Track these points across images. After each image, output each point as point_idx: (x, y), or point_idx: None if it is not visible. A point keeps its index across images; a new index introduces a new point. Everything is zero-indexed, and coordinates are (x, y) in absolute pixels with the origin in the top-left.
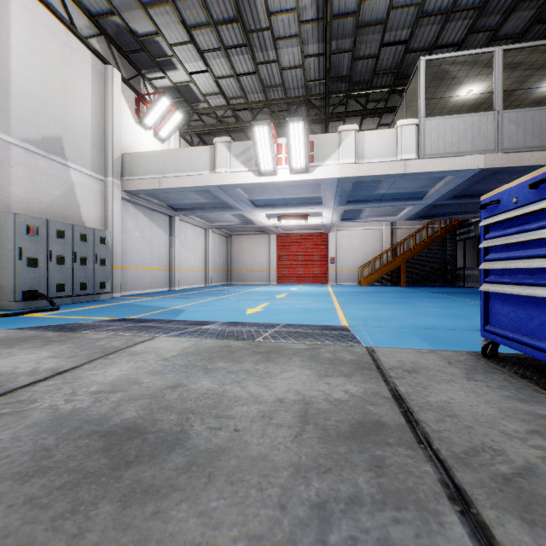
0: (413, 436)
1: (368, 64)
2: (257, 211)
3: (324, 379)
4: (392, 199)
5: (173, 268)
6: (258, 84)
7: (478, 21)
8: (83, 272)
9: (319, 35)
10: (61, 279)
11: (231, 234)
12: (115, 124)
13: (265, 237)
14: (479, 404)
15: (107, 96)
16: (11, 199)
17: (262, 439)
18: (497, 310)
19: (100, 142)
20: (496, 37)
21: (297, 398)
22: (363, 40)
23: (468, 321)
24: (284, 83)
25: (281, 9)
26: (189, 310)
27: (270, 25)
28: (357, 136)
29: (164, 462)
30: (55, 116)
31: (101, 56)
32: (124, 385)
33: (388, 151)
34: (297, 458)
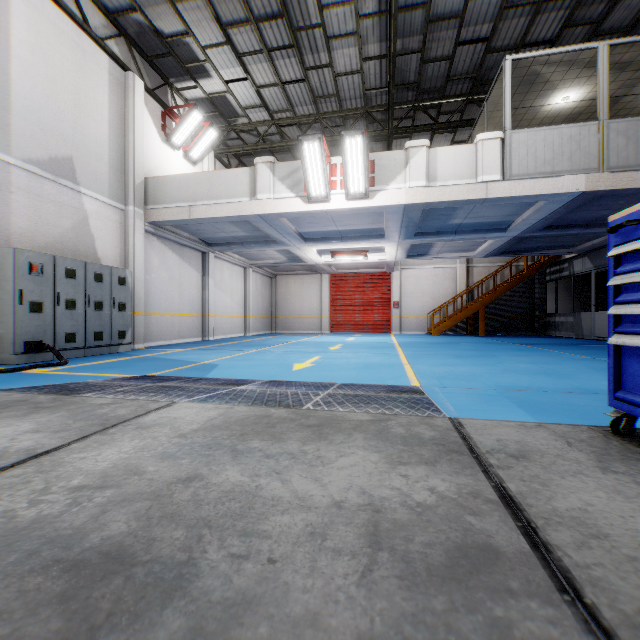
0: (547, 576)
1: (440, 68)
2: (306, 246)
3: (398, 468)
4: (469, 230)
5: (207, 314)
6: (308, 93)
7: (576, 12)
8: (98, 319)
9: (381, 32)
10: (72, 327)
11: (276, 274)
12: (137, 142)
13: (316, 277)
14: (632, 515)
15: (128, 109)
16: (11, 231)
17: (310, 580)
18: (634, 370)
19: (119, 163)
20: (597, 32)
21: (362, 502)
22: (435, 38)
23: (571, 380)
24: (339, 92)
25: (335, 1)
26: (224, 365)
27: (322, 21)
28: (427, 153)
29: (151, 627)
30: (64, 132)
31: (121, 61)
32: (119, 476)
33: (466, 171)
34: (367, 621)
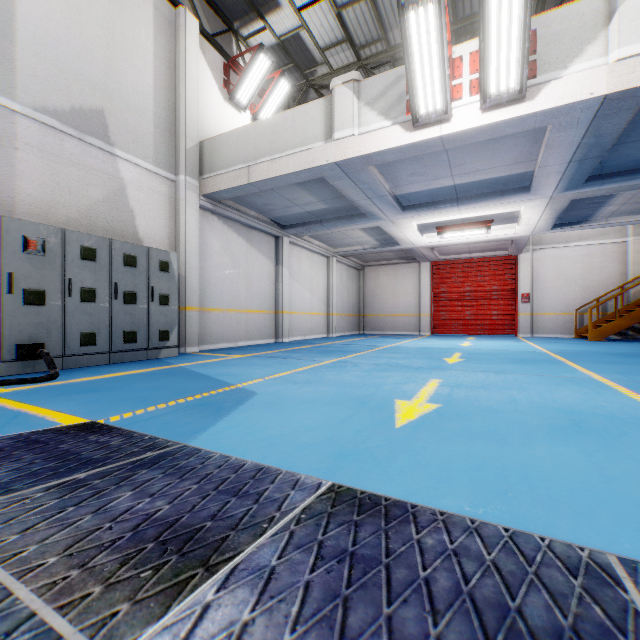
0: None
1: None
2: (404, 217)
3: None
4: None
5: (280, 311)
6: None
7: None
8: (129, 315)
9: None
10: (90, 325)
11: (364, 265)
12: (190, 95)
13: (413, 267)
14: None
15: (179, 55)
16: (15, 199)
17: None
18: None
19: (167, 123)
20: None
21: None
22: None
23: None
24: None
25: None
26: (264, 395)
27: None
28: None
29: None
30: (92, 77)
31: None
32: None
33: None
34: None
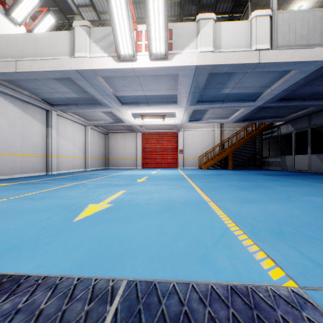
0: None
1: None
2: (123, 108)
3: None
4: (232, 100)
5: (50, 155)
6: None
7: None
8: None
9: None
10: None
11: (108, 132)
12: None
13: (133, 135)
14: None
15: None
16: None
17: None
18: None
19: None
20: None
21: None
22: None
23: None
24: None
25: None
26: None
27: None
28: (214, 25)
29: None
30: None
31: None
32: None
33: (243, 42)
34: None
